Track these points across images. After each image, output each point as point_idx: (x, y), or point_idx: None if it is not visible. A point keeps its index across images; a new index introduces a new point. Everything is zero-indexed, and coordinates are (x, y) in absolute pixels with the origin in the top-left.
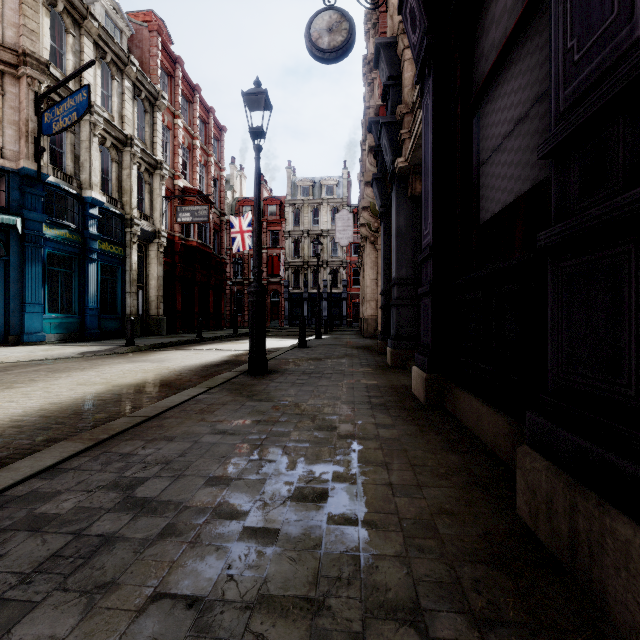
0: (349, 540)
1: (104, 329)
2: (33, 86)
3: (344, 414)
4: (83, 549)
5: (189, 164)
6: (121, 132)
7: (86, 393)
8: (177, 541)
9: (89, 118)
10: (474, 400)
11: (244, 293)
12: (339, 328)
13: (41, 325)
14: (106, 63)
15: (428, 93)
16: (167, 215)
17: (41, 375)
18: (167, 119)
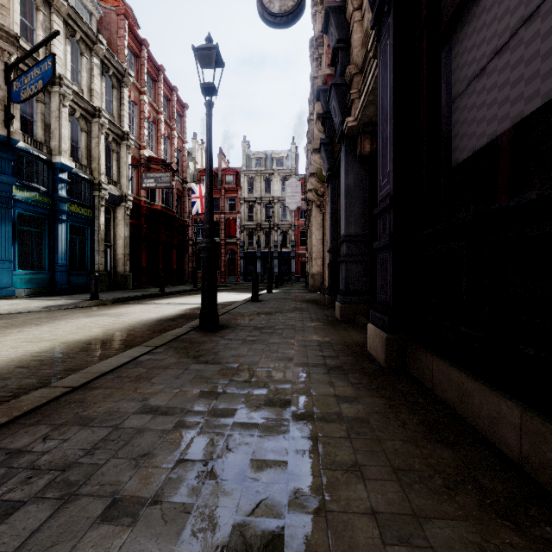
0: None
1: (73, 284)
2: (3, 57)
3: (298, 381)
4: None
5: (154, 136)
6: (90, 104)
7: (27, 352)
8: None
9: (58, 90)
10: (454, 370)
11: None
12: (288, 283)
13: (11, 280)
14: (76, 41)
15: (387, 33)
16: (134, 181)
17: None
18: (133, 95)
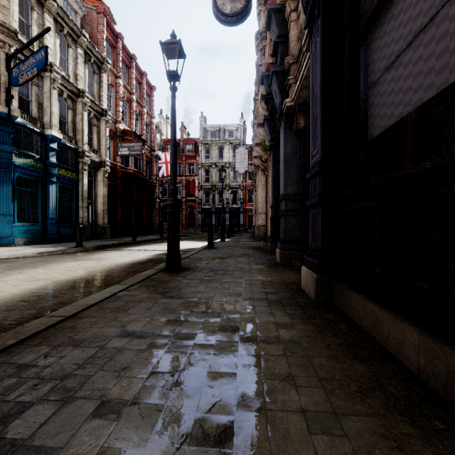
0: None
1: (62, 234)
2: (4, 48)
3: (245, 312)
4: None
5: (127, 113)
6: (75, 87)
7: (26, 289)
8: None
9: (49, 75)
10: (369, 303)
11: None
12: (238, 233)
13: (11, 231)
14: (63, 35)
15: (317, 32)
16: (111, 150)
17: None
18: (111, 79)
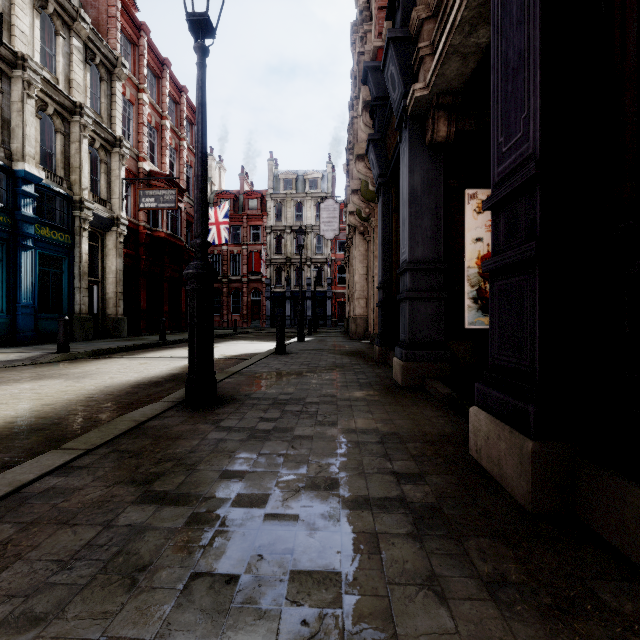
0: None
1: (44, 331)
2: None
3: (356, 575)
4: None
5: (157, 146)
6: (67, 98)
7: None
8: None
9: (21, 74)
10: None
11: (223, 291)
12: (324, 328)
13: None
14: (48, 14)
15: None
16: (130, 201)
17: None
18: (129, 92)
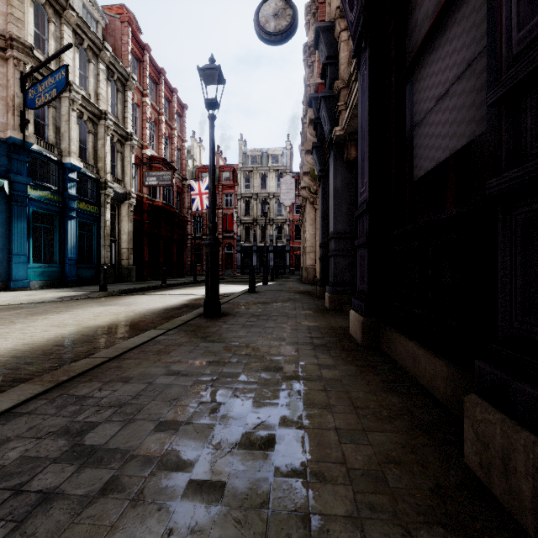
0: (297, 496)
1: (82, 277)
2: (19, 66)
3: (289, 355)
4: (18, 509)
5: (155, 136)
6: (96, 108)
7: (58, 334)
8: (118, 498)
9: (68, 95)
10: (410, 343)
11: (203, 246)
12: (283, 276)
13: (26, 273)
14: (83, 48)
15: (364, 64)
16: (136, 179)
17: (21, 317)
18: (136, 97)
